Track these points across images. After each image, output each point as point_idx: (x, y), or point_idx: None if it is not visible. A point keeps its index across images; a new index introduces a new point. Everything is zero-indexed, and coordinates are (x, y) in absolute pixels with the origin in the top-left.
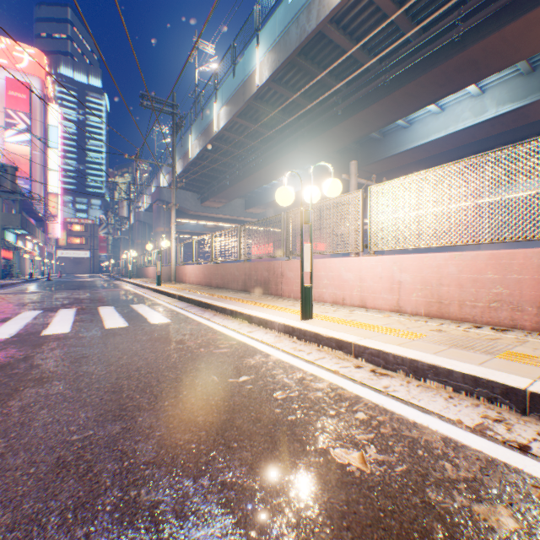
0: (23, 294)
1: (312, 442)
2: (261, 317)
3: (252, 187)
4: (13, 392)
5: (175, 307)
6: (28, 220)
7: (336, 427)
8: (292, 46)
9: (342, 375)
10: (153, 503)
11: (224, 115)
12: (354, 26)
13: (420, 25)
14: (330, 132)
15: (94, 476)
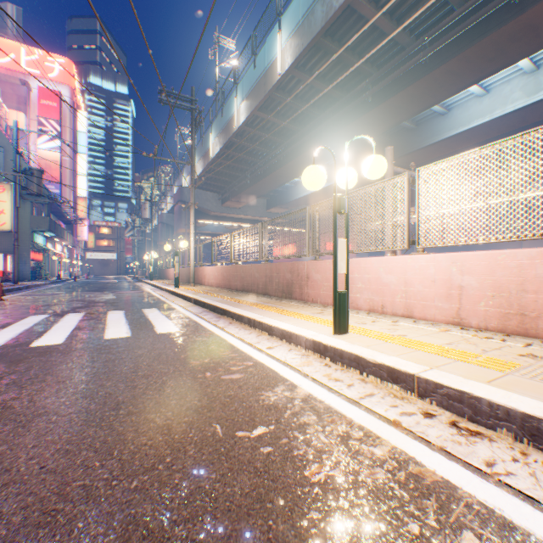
0: (41, 296)
1: None
2: (283, 329)
3: (274, 186)
4: None
5: (188, 312)
6: (56, 223)
7: None
8: (317, 26)
9: (408, 430)
10: None
11: (245, 109)
12: None
13: None
14: (358, 122)
15: None
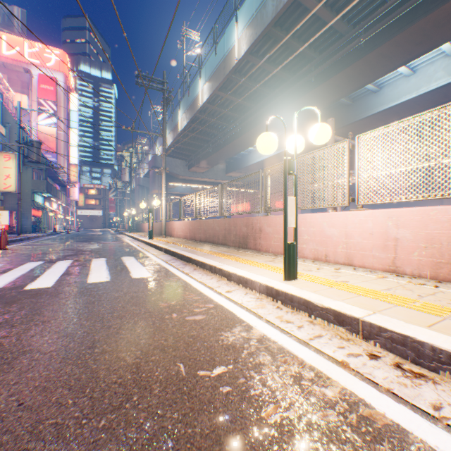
0: (39, 246)
1: None
2: (240, 275)
3: (232, 154)
4: None
5: (159, 260)
6: (52, 185)
7: None
8: (268, 18)
9: (355, 371)
10: None
11: (207, 89)
12: None
13: None
14: (303, 99)
15: None
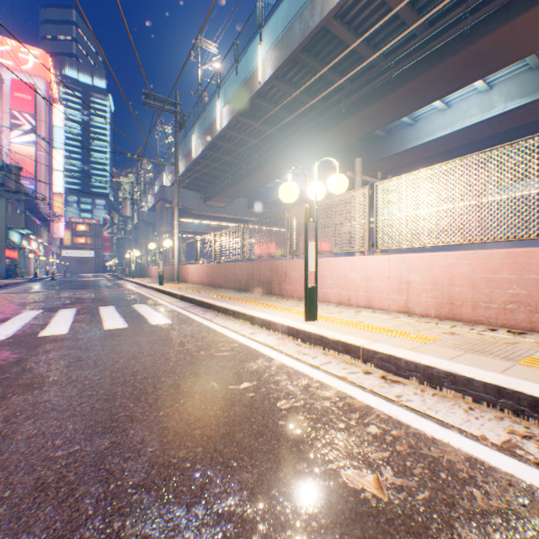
0: (25, 294)
1: (320, 461)
2: (263, 318)
3: (255, 186)
4: (0, 400)
5: (176, 307)
6: (32, 220)
7: (346, 443)
8: (295, 43)
9: (351, 381)
10: (139, 538)
11: (227, 113)
12: (359, 21)
13: (431, 13)
14: (334, 130)
15: (74, 502)
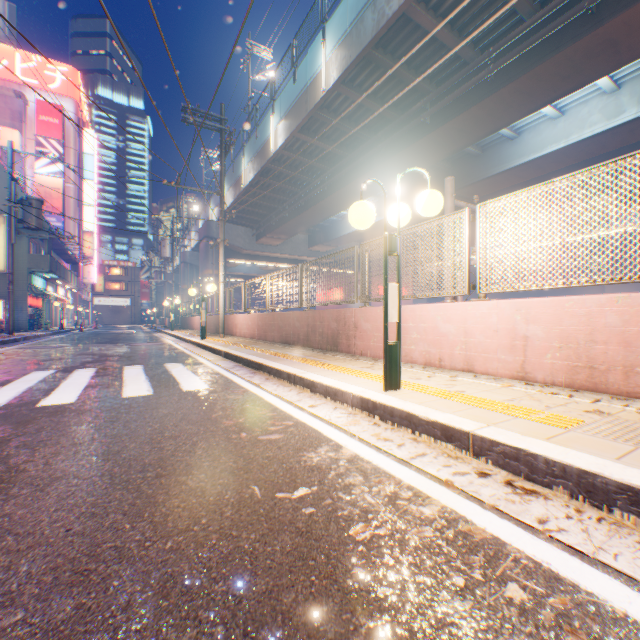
0: (43, 349)
1: None
2: (327, 385)
3: (317, 220)
4: None
5: (218, 367)
6: (58, 262)
7: (474, 625)
8: (367, 37)
9: (460, 489)
10: None
11: (283, 130)
12: (449, 4)
13: None
14: (415, 147)
15: None
